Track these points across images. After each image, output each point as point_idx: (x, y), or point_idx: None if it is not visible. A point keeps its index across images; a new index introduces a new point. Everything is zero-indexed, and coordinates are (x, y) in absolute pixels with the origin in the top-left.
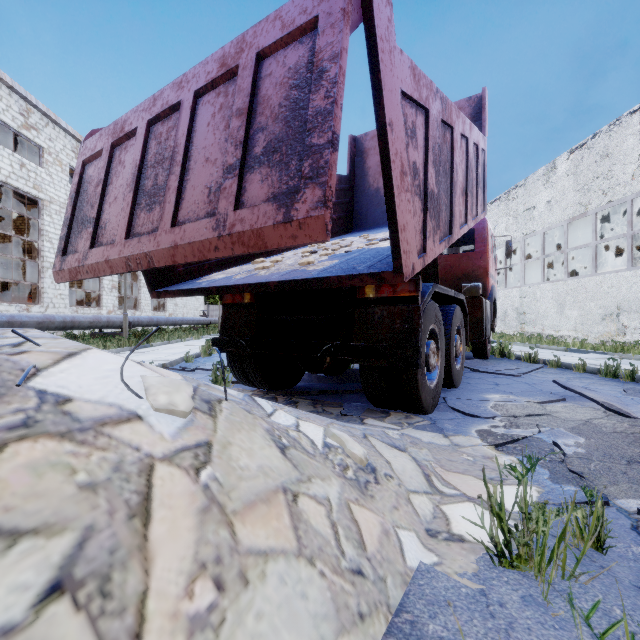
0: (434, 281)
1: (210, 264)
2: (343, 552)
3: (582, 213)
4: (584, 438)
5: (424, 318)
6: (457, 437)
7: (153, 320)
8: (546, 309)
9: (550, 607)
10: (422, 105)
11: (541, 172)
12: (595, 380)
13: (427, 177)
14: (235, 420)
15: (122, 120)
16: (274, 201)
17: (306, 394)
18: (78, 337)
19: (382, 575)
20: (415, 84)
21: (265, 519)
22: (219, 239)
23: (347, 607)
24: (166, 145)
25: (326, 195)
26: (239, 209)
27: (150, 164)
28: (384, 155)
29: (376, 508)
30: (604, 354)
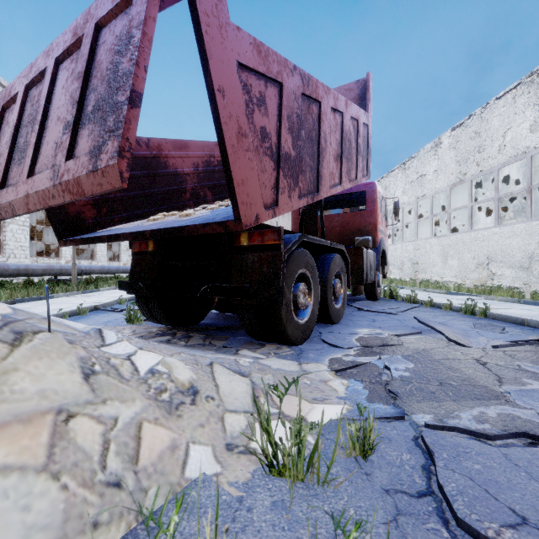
0: (314, 233)
1: (121, 217)
2: (105, 466)
3: (461, 180)
4: (414, 364)
5: (290, 263)
6: (309, 364)
7: (104, 269)
8: (434, 259)
9: (293, 510)
10: (272, 78)
11: (430, 146)
12: (456, 317)
13: (280, 141)
14: (43, 349)
15: (10, 85)
16: (89, 152)
17: (207, 330)
18: (34, 283)
19: (146, 486)
20: (260, 59)
21: (14, 438)
22: (54, 188)
23: (81, 517)
24: (36, 107)
25: (120, 146)
26: (68, 160)
27: (24, 124)
28: (216, 117)
29: (177, 426)
30: (474, 296)
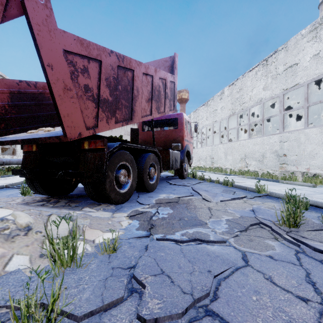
0: (136, 141)
1: (15, 130)
2: None
3: (233, 113)
4: (173, 211)
5: (113, 159)
6: (118, 213)
7: (21, 161)
8: (221, 156)
9: (56, 279)
10: (93, 58)
11: (219, 94)
12: (218, 187)
13: (100, 92)
14: None
15: None
16: None
17: (73, 198)
18: None
19: None
20: (83, 48)
21: None
22: None
23: None
24: None
25: None
26: None
27: None
28: (47, 80)
29: (9, 246)
30: (236, 176)
